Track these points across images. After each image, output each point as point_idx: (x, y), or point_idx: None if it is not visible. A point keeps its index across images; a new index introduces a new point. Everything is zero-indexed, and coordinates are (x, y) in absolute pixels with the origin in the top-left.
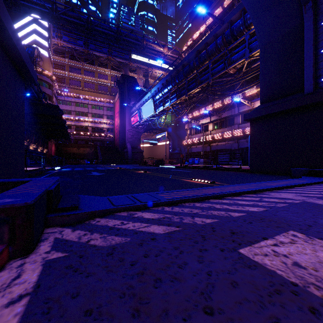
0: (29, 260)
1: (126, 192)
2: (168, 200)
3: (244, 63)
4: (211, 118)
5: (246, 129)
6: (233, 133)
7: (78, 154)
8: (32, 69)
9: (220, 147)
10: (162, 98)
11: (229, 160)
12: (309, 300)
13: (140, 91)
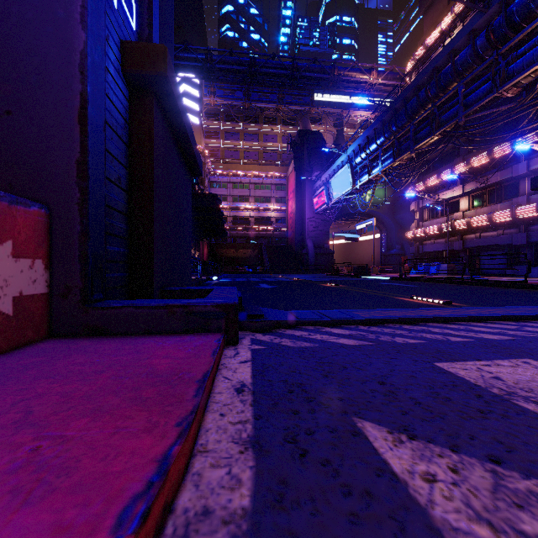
0: (239, 347)
1: (310, 309)
2: (365, 318)
3: None
4: (464, 187)
5: None
6: (515, 214)
7: (237, 259)
8: (200, 162)
9: (484, 242)
10: (366, 160)
11: (507, 266)
12: (481, 393)
13: (328, 153)
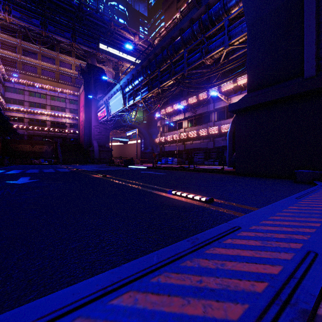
0: None
1: None
2: None
3: (222, 53)
4: (185, 114)
5: (222, 127)
6: (209, 131)
7: (33, 153)
8: None
9: (195, 146)
10: (132, 90)
11: (205, 159)
12: None
13: (109, 84)
